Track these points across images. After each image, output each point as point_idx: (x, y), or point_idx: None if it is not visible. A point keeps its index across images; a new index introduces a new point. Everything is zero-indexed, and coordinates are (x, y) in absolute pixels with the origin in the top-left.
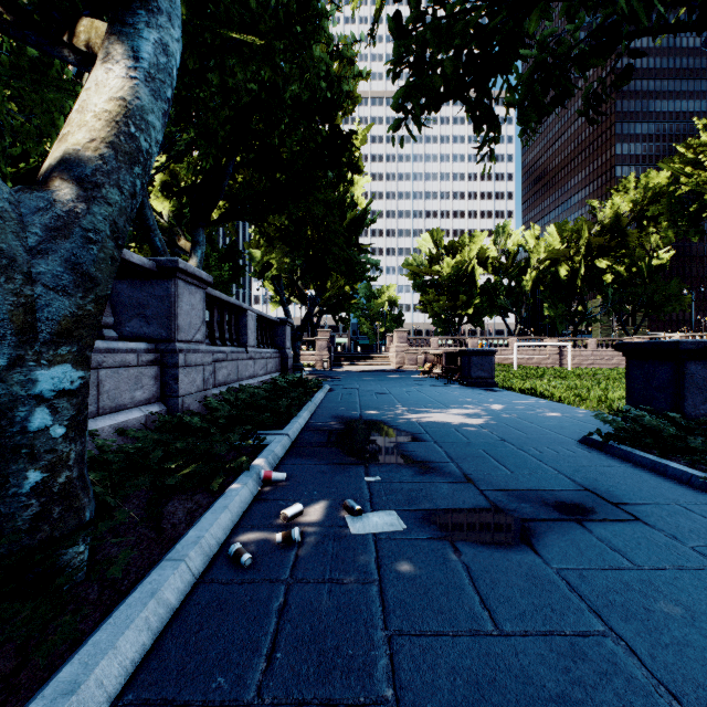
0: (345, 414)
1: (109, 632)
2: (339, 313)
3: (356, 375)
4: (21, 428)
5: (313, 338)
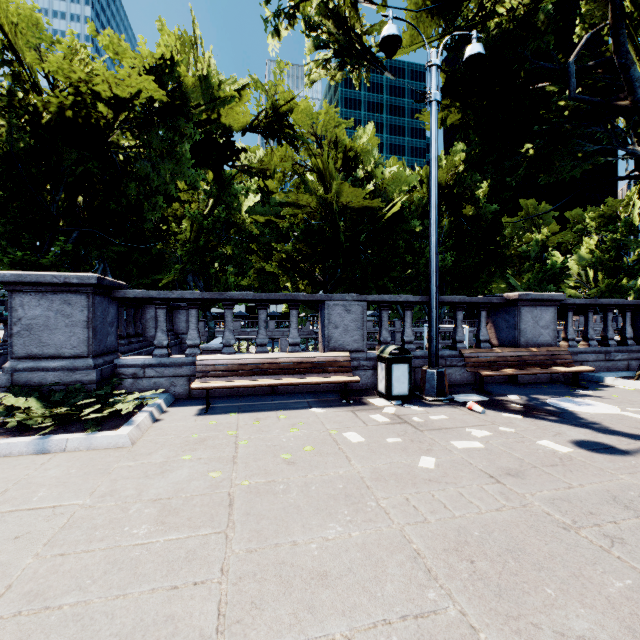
0: None
1: None
2: None
3: None
4: None
5: None
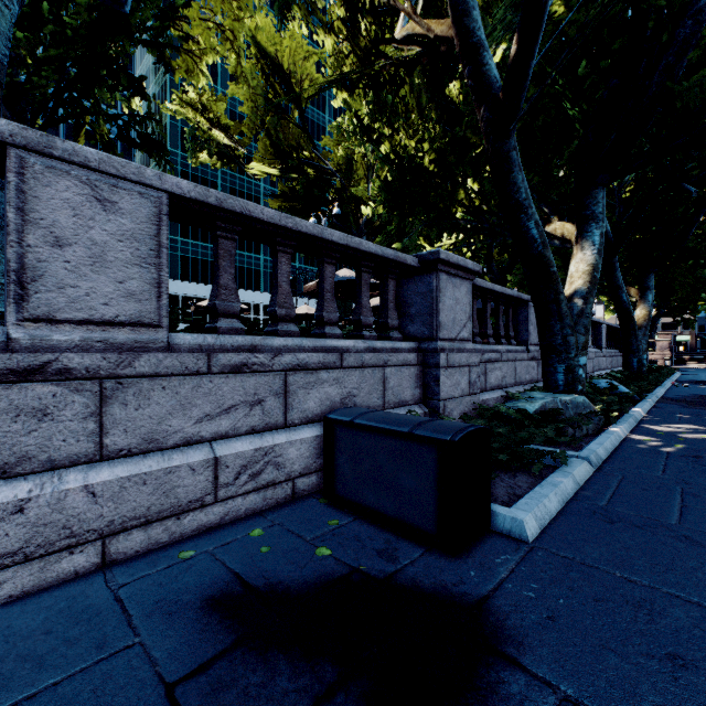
0: (696, 380)
1: (663, 384)
2: (681, 315)
3: (703, 370)
4: (642, 362)
5: (652, 340)
